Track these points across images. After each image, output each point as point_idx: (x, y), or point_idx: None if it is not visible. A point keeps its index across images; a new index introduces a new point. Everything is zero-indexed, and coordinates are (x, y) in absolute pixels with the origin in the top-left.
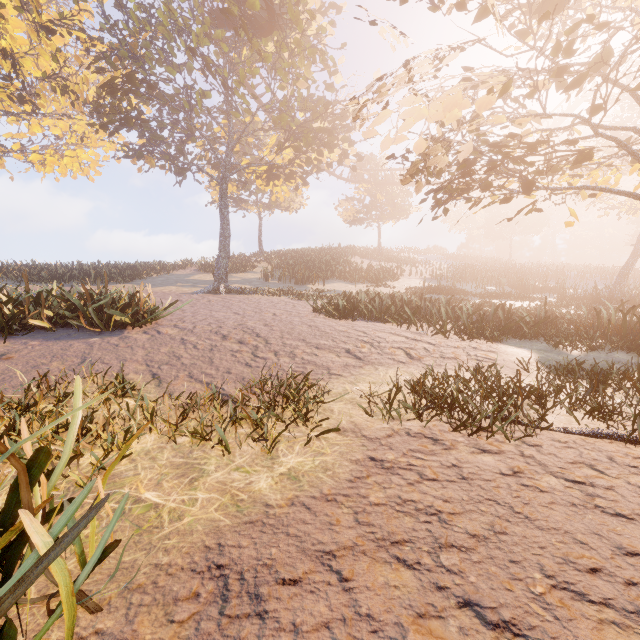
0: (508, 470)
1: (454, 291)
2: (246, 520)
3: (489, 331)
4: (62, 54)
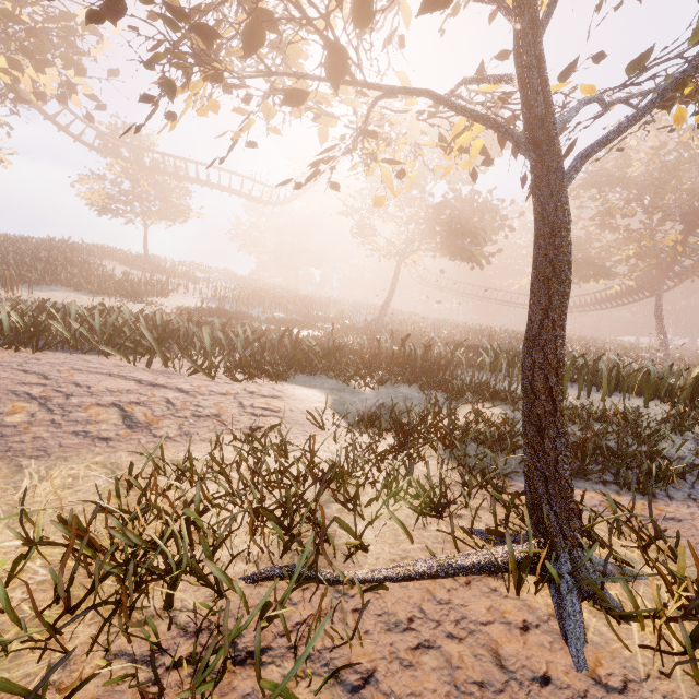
0: None
1: (239, 315)
2: None
3: (273, 365)
4: None
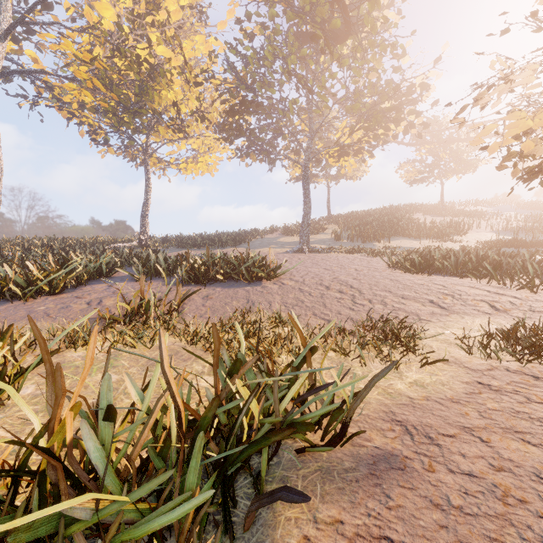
0: None
1: (536, 244)
2: (400, 403)
3: None
4: (202, 96)
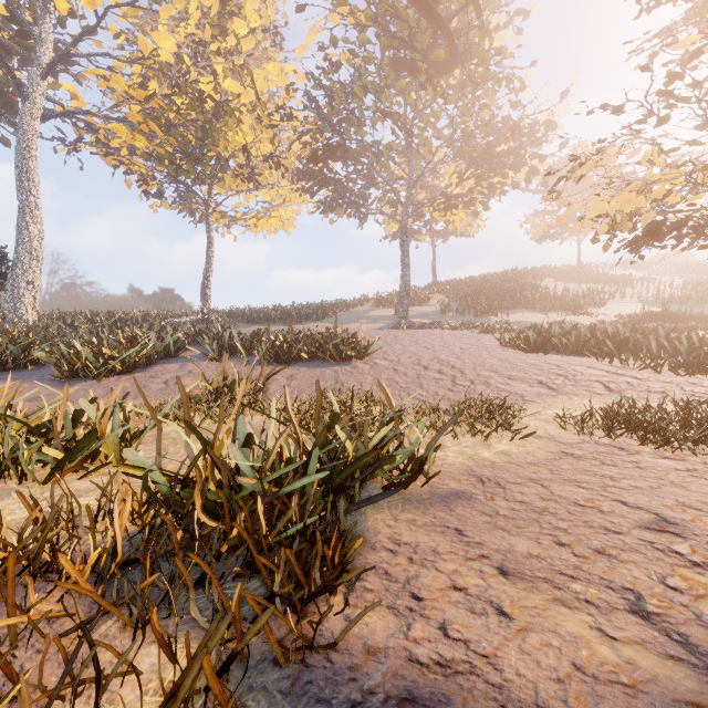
0: (683, 469)
1: (688, 317)
2: (482, 465)
3: None
4: (277, 138)
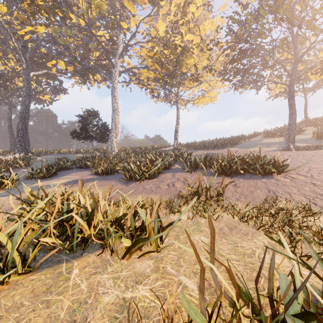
0: None
1: None
2: None
3: None
4: (210, 56)
